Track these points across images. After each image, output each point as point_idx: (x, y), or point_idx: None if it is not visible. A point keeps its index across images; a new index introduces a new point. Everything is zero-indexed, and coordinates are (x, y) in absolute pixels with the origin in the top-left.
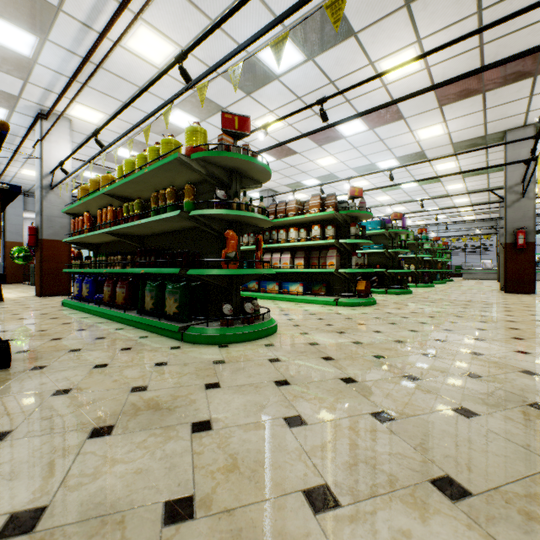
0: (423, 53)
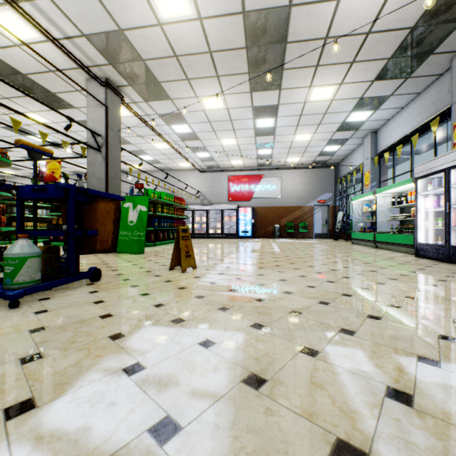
0: (11, 126)
